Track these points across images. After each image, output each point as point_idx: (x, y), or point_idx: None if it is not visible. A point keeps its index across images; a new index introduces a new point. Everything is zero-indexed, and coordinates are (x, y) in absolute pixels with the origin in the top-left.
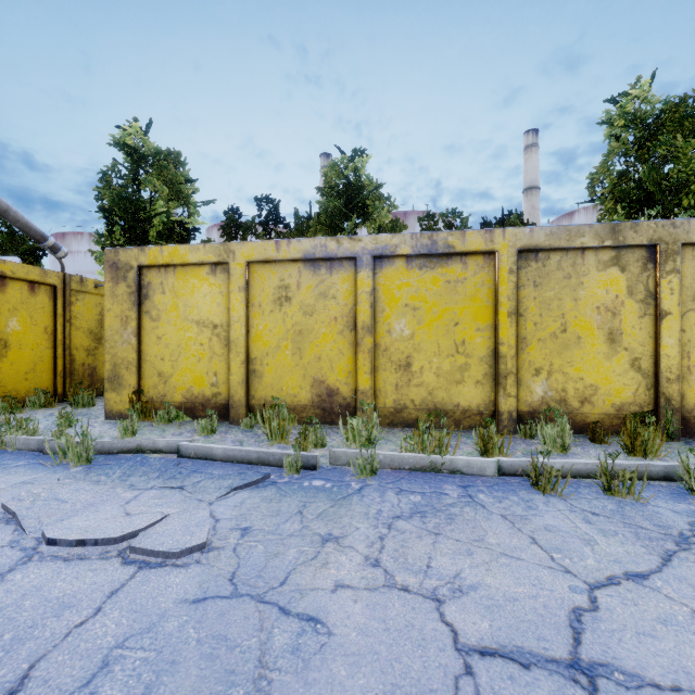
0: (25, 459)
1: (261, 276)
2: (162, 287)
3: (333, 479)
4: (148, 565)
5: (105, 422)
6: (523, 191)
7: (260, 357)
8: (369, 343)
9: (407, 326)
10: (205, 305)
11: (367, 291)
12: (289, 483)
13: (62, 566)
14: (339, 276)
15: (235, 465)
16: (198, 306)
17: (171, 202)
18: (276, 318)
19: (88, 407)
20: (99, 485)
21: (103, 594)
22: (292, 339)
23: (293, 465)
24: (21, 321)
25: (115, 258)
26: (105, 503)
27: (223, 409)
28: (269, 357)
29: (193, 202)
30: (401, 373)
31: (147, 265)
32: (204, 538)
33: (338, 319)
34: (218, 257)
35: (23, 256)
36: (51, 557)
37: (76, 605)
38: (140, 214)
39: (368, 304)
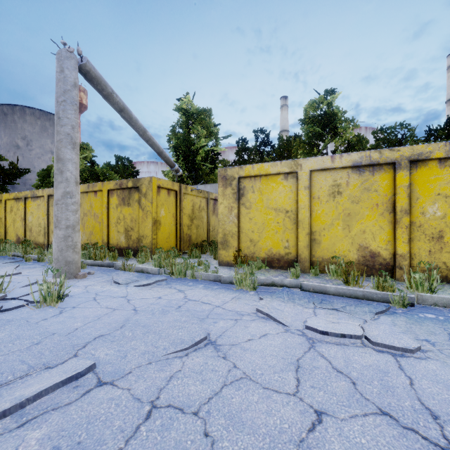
0: (215, 285)
1: (319, 179)
2: (252, 189)
3: (438, 314)
4: (395, 354)
5: (221, 267)
6: (446, 102)
7: (318, 231)
8: (406, 221)
9: (439, 209)
10: (280, 199)
11: (405, 185)
12: (407, 314)
13: (340, 347)
14: (380, 176)
15: (346, 298)
16: (275, 199)
17: (206, 139)
18: (330, 206)
19: (197, 258)
20: (286, 303)
21: (396, 368)
22: (342, 219)
23: (399, 302)
24: (164, 211)
25: (225, 174)
26: (303, 314)
27: (291, 263)
28: (325, 231)
29: (218, 137)
30: (433, 242)
31: (243, 176)
32: (415, 343)
33: (379, 205)
34: (290, 169)
35: (127, 176)
36: (324, 341)
37: (389, 372)
38: (191, 148)
39: (405, 194)
